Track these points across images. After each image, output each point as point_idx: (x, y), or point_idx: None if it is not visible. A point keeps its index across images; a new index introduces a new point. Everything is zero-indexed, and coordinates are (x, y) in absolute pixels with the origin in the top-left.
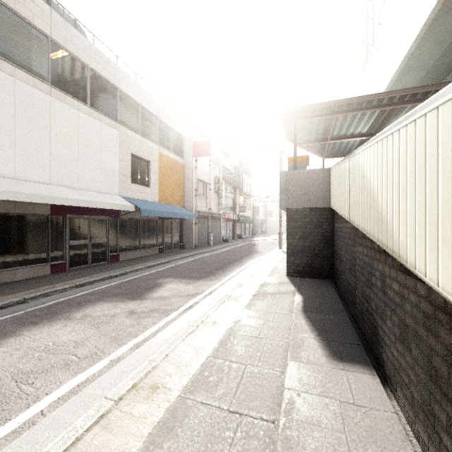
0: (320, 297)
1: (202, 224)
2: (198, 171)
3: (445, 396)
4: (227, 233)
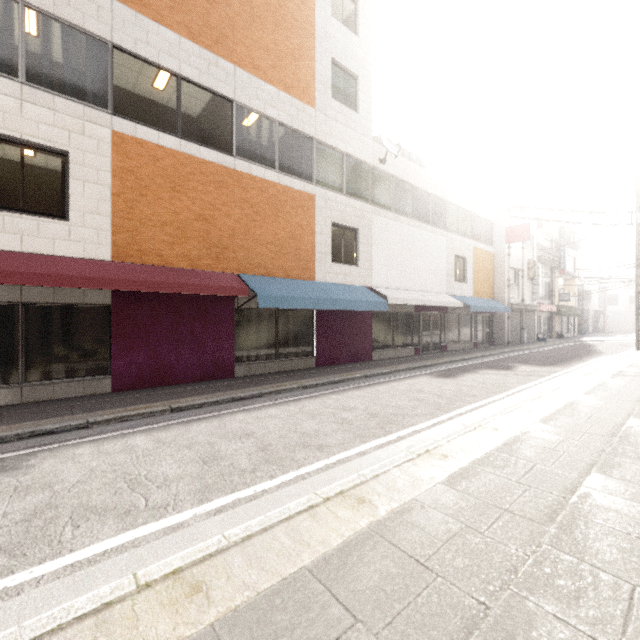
0: None
1: (514, 318)
2: (510, 258)
3: None
4: (541, 330)
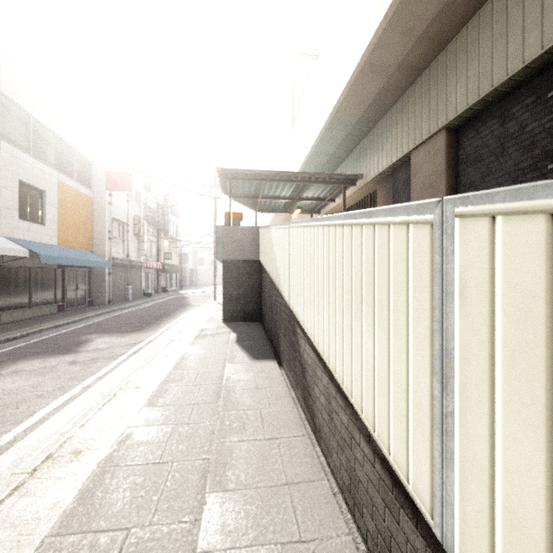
0: (250, 333)
1: (118, 274)
2: (113, 208)
3: (291, 347)
4: (149, 285)
